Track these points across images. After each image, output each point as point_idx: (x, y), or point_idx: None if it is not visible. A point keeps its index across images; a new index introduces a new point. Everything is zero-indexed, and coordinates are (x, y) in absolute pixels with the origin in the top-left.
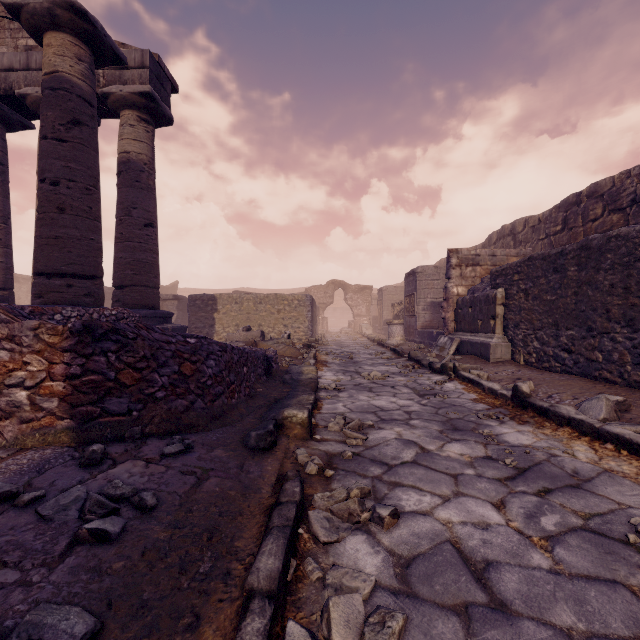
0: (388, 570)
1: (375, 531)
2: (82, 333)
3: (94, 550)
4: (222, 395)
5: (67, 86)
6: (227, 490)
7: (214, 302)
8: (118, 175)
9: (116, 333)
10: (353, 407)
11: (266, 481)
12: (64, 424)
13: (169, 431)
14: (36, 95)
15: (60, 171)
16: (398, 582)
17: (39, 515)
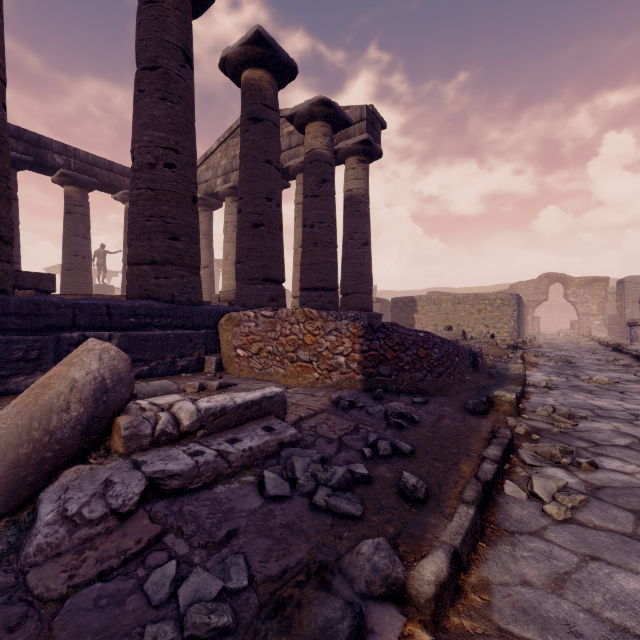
0: (580, 486)
1: (573, 470)
2: (368, 327)
3: (398, 430)
4: (443, 374)
5: (318, 158)
6: (457, 426)
7: (414, 304)
8: (344, 209)
9: (383, 328)
10: (565, 402)
11: (483, 429)
12: (359, 377)
13: (411, 392)
14: (295, 165)
15: (315, 218)
16: (587, 491)
17: (367, 413)
